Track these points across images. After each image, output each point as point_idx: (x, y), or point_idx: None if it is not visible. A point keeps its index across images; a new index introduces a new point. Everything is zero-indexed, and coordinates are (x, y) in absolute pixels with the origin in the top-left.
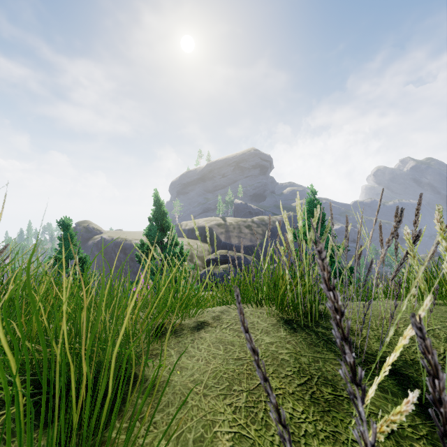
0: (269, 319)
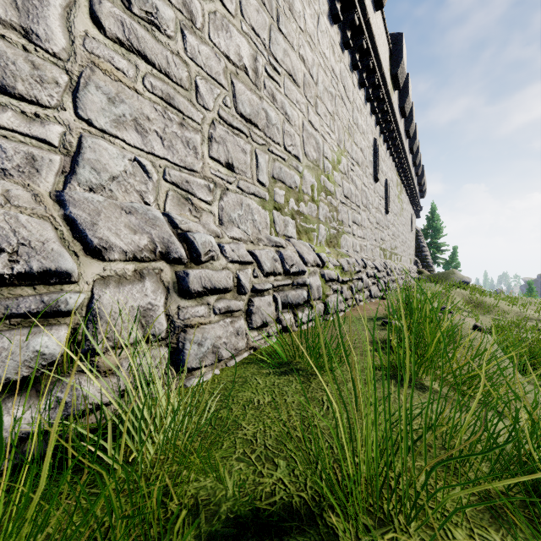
0: None
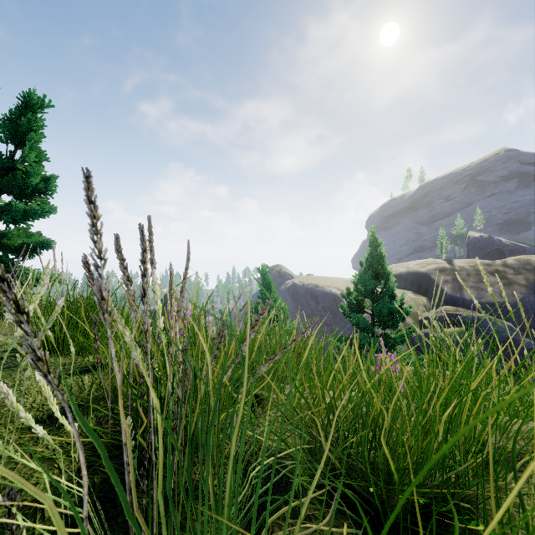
0: None
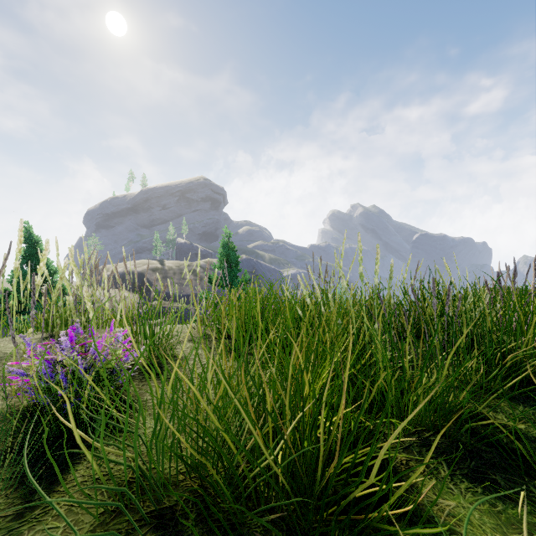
0: (38, 337)
